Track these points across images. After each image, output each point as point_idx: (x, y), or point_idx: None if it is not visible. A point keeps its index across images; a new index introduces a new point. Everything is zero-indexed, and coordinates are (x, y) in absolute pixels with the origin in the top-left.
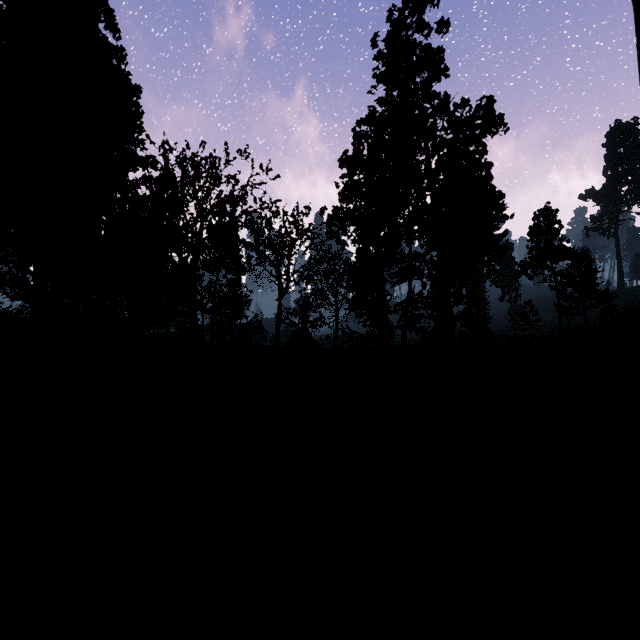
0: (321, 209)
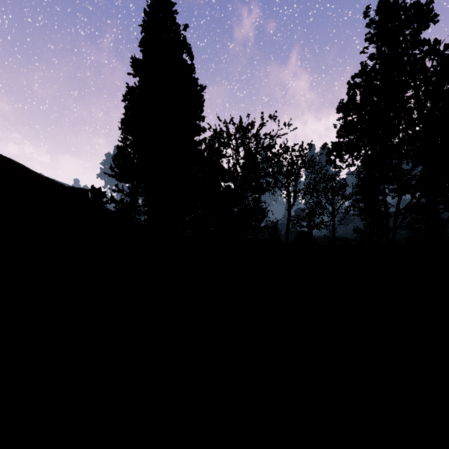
0: (322, 145)
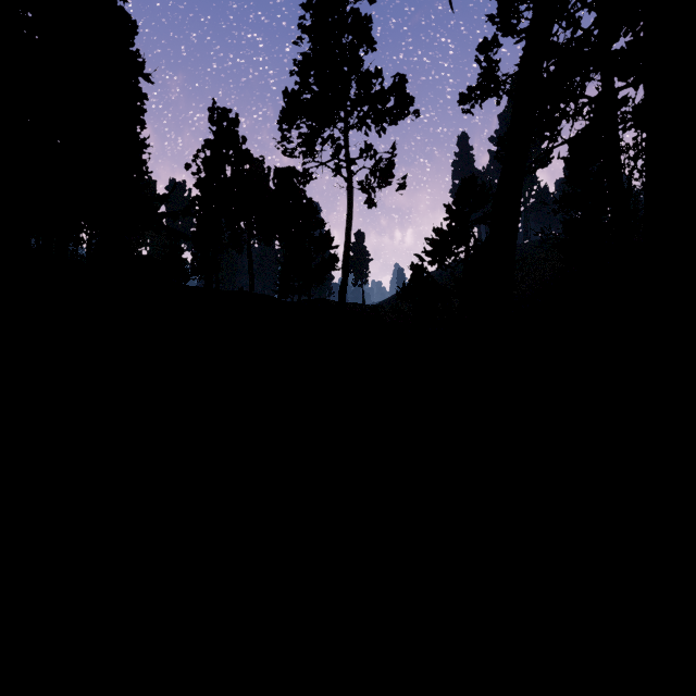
0: None
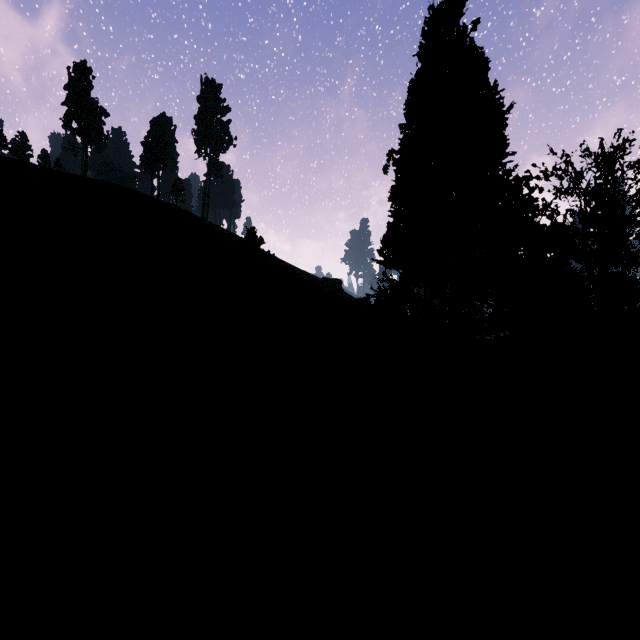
0: None
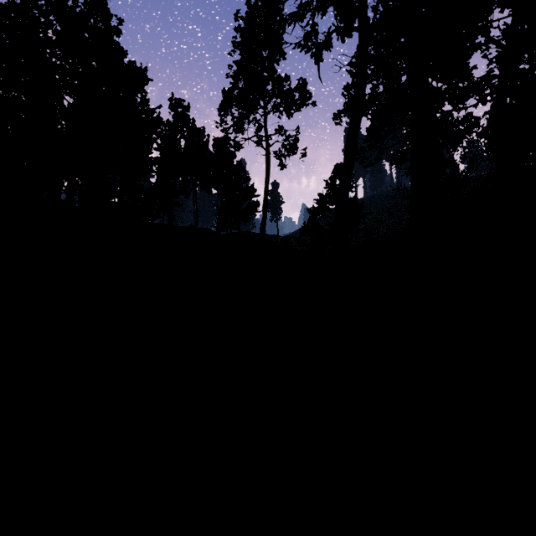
0: None
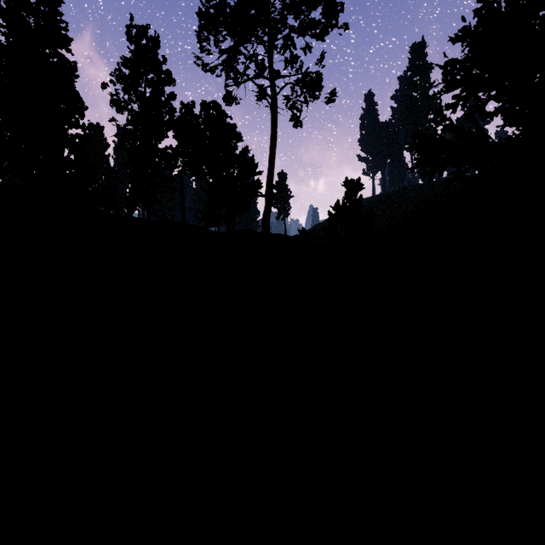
0: None
